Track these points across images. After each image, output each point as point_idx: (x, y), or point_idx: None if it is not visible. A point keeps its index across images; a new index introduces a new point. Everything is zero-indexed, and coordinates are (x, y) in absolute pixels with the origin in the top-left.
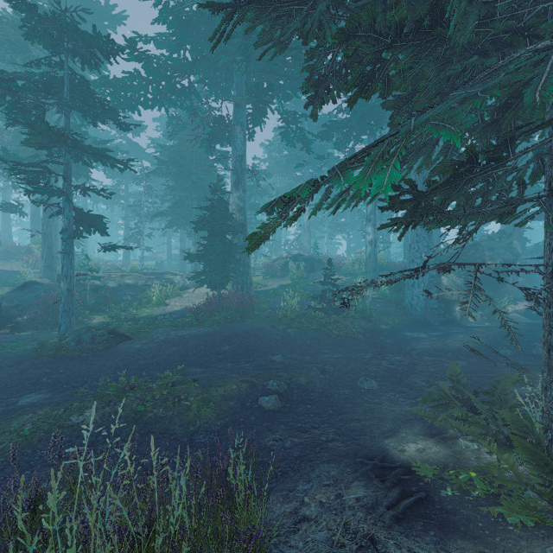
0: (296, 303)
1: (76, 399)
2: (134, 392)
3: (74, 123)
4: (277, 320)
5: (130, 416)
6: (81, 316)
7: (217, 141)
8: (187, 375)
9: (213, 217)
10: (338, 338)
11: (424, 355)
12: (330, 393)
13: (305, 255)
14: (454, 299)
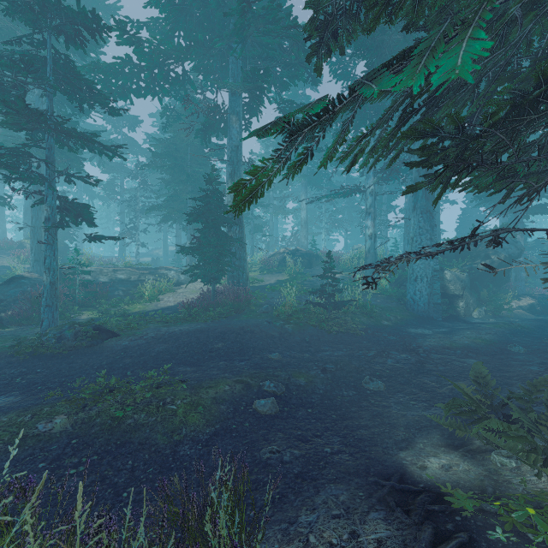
0: (294, 298)
1: (48, 403)
2: (113, 395)
3: (64, 112)
4: (274, 316)
5: (106, 423)
6: (70, 312)
7: (212, 131)
8: (175, 375)
9: (208, 208)
10: (338, 334)
11: (431, 353)
12: (333, 395)
13: (303, 250)
14: (458, 294)
